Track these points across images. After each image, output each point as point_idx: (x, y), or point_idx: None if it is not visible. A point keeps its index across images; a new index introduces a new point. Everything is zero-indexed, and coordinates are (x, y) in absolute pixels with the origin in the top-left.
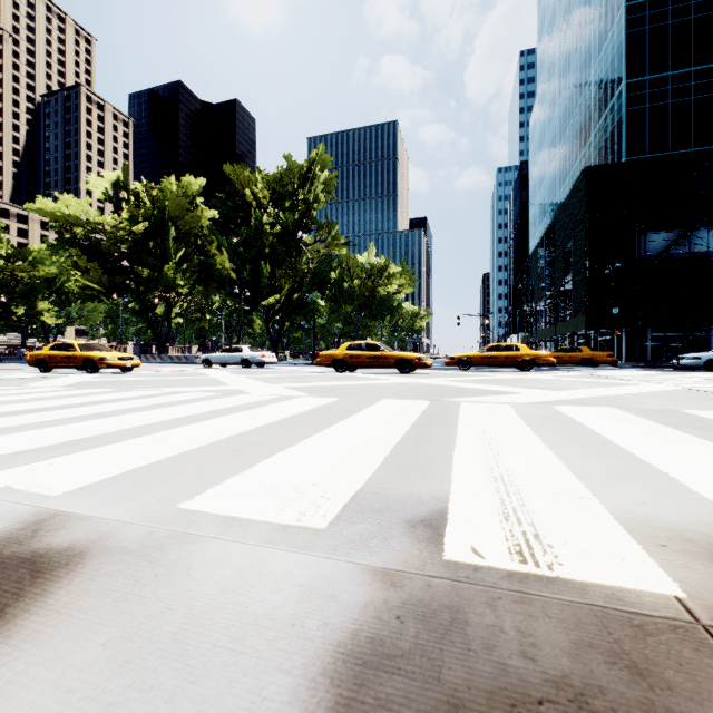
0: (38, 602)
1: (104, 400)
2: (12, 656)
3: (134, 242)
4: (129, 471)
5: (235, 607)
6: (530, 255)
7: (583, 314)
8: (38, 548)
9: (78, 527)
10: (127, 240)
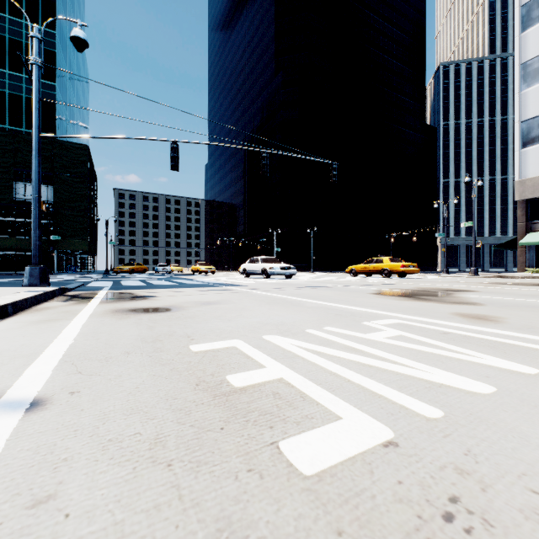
0: None
1: None
2: None
3: None
4: None
5: None
6: None
7: (83, 240)
8: None
9: None
10: None
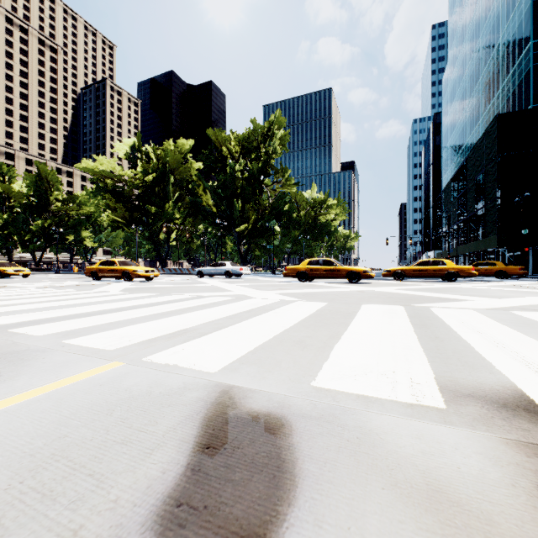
0: (296, 452)
1: (159, 302)
2: (328, 492)
3: (145, 188)
4: (242, 356)
5: (449, 467)
6: (444, 188)
7: (494, 235)
8: (248, 411)
9: (257, 397)
10: (141, 186)
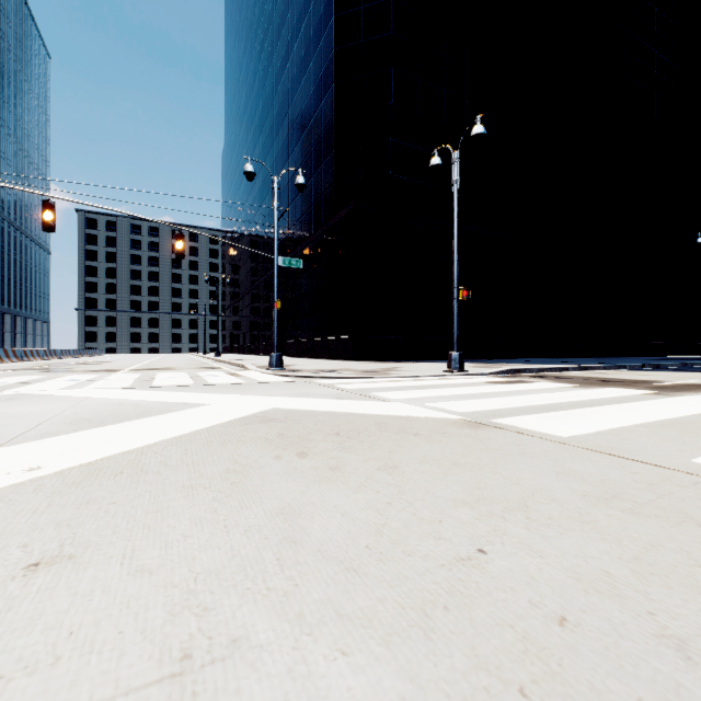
0: None
1: None
2: None
3: None
4: None
5: None
6: None
7: None
8: None
9: None
10: None
